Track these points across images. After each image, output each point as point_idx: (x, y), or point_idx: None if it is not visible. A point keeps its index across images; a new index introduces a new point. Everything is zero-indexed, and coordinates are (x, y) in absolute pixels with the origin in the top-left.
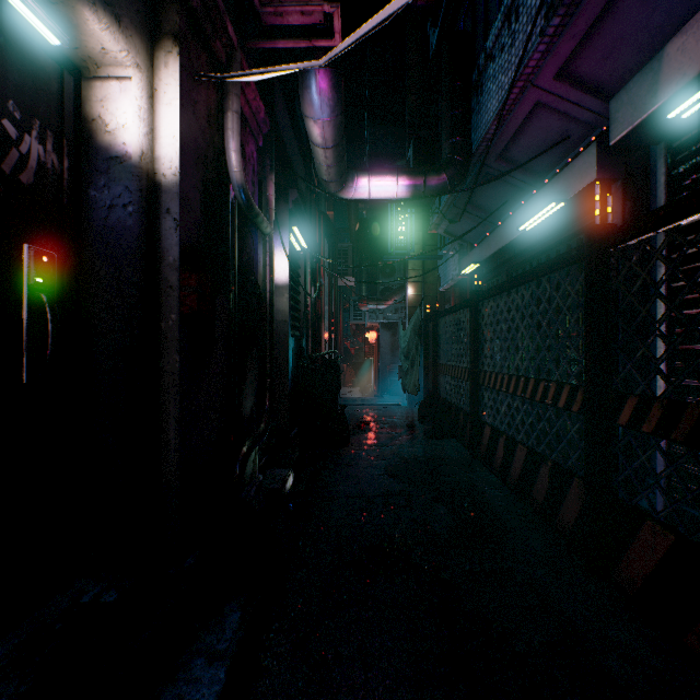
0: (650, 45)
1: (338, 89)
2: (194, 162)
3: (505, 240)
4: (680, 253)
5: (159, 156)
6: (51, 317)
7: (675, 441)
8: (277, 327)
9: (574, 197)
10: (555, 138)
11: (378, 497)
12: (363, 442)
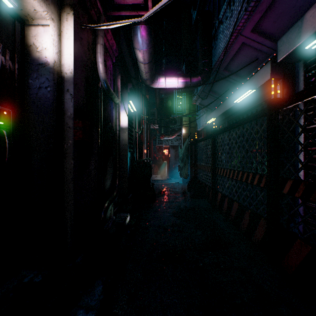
0: (296, 15)
1: (150, 35)
2: (80, 67)
3: (227, 107)
4: (314, 111)
5: (63, 64)
6: (8, 141)
7: (311, 201)
8: (122, 147)
9: (260, 87)
10: (250, 60)
11: (169, 226)
12: (162, 200)
